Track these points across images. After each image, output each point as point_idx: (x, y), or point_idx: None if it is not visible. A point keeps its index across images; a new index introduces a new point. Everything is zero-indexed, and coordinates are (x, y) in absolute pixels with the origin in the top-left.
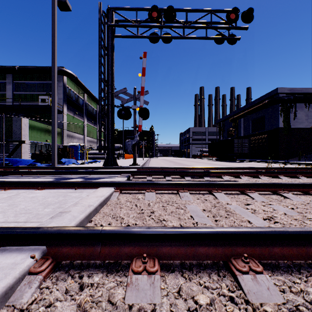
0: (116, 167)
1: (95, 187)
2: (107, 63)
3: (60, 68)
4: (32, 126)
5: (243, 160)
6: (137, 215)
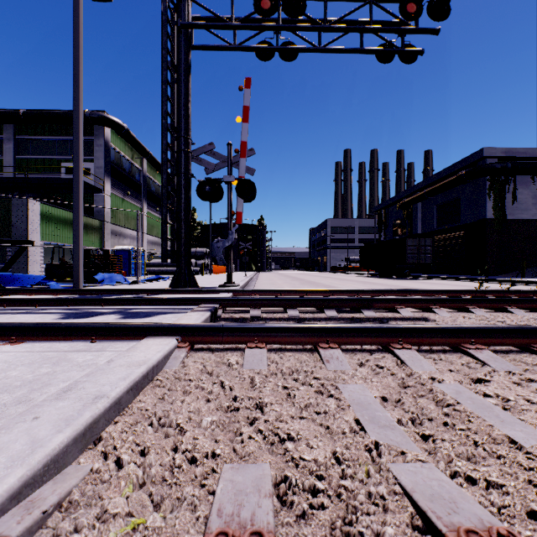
0: (194, 291)
1: (136, 336)
2: (178, 95)
3: (99, 114)
4: (48, 215)
5: (421, 276)
6: (221, 421)
